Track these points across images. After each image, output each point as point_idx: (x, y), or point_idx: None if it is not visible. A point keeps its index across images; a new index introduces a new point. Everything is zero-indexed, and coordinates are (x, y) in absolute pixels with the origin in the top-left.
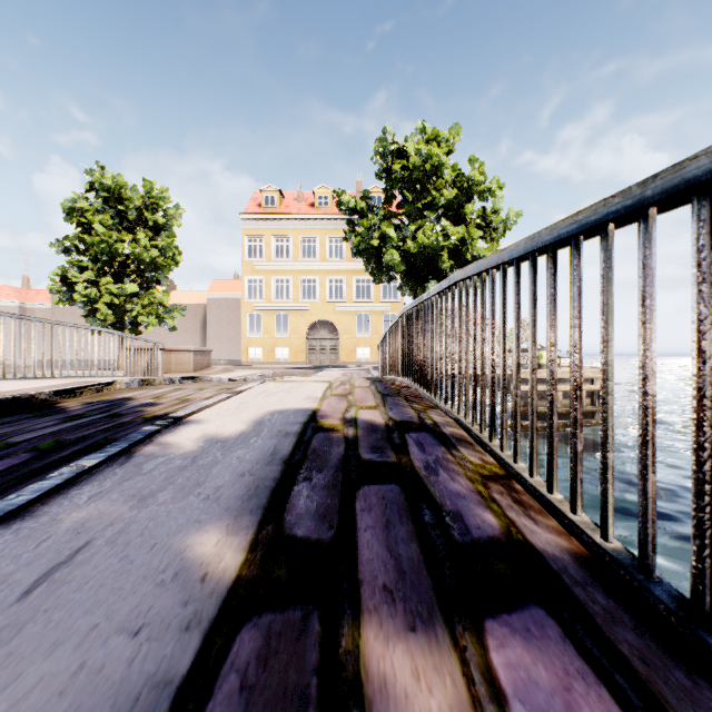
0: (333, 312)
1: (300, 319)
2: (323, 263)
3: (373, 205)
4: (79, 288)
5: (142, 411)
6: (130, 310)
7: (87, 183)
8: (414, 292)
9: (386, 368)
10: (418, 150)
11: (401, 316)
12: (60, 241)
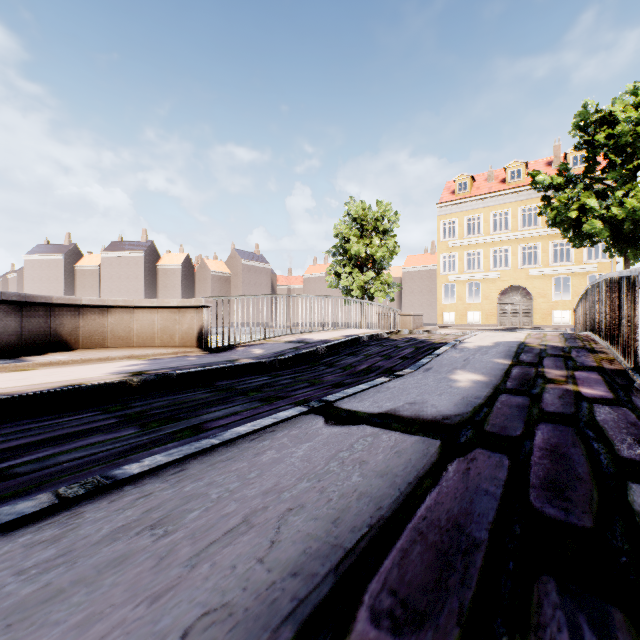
0: (525, 277)
1: (491, 286)
2: (514, 233)
3: (571, 175)
4: (342, 277)
5: (430, 341)
6: (368, 289)
7: (345, 211)
8: (623, 253)
9: (579, 327)
10: (626, 118)
11: (587, 288)
12: (330, 250)
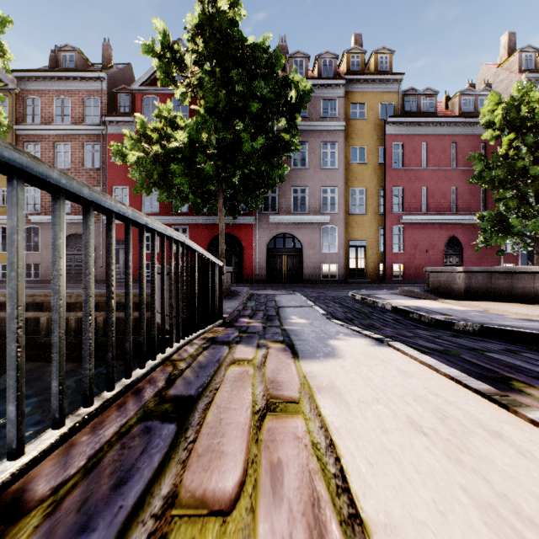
0: None
1: None
2: None
3: None
4: None
5: None
6: None
7: None
8: None
9: None
10: None
11: None
12: None
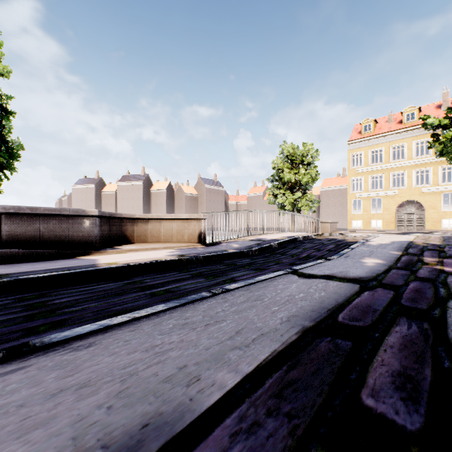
0: (418, 194)
1: (390, 201)
2: (409, 160)
3: None
4: (278, 197)
5: (345, 240)
6: (296, 204)
7: (280, 151)
8: None
9: None
10: None
11: None
12: (269, 178)
